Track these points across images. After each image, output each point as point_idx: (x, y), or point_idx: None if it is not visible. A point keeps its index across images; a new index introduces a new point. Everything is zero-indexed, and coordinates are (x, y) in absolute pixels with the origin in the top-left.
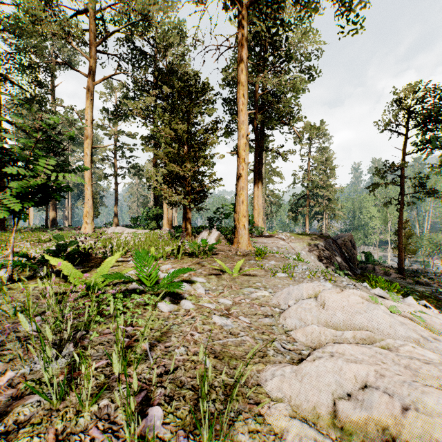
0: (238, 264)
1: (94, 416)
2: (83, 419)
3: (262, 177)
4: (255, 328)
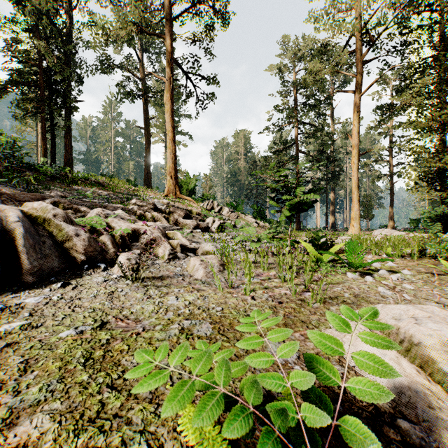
0: None
1: (290, 287)
2: (287, 286)
3: None
4: (409, 302)
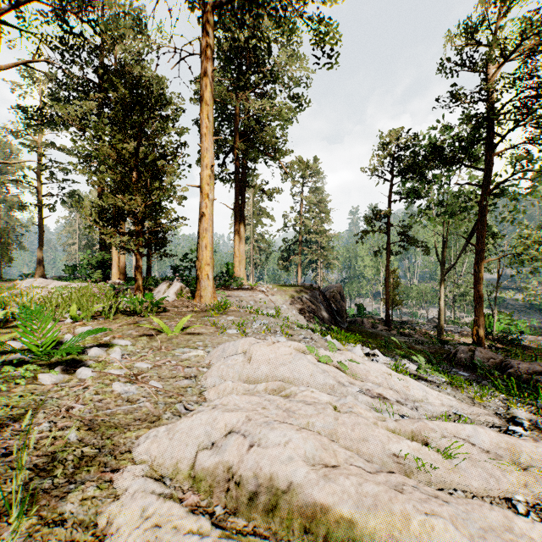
0: (182, 321)
1: None
2: None
3: (244, 218)
4: (164, 392)
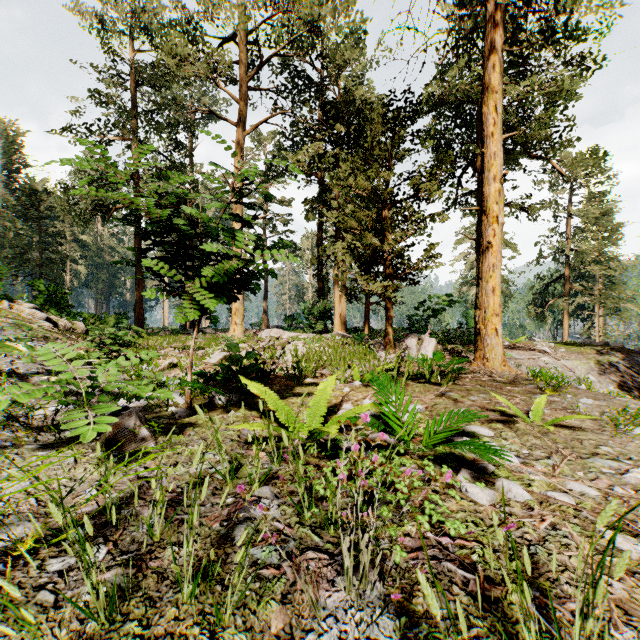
0: (537, 403)
1: None
2: None
3: None
4: None
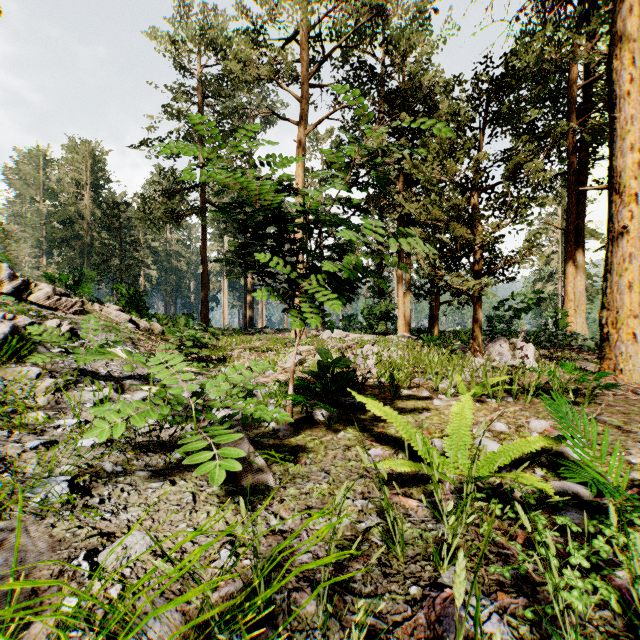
0: None
1: None
2: None
3: (583, 240)
4: None
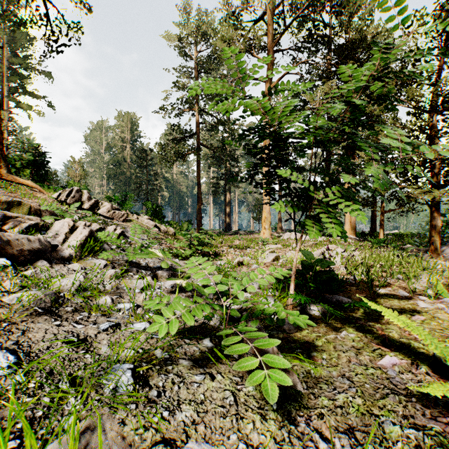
0: None
1: None
2: None
3: None
4: None
